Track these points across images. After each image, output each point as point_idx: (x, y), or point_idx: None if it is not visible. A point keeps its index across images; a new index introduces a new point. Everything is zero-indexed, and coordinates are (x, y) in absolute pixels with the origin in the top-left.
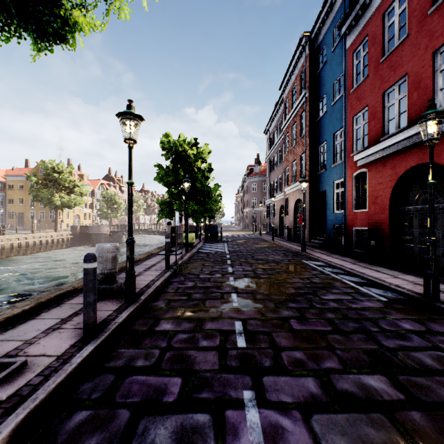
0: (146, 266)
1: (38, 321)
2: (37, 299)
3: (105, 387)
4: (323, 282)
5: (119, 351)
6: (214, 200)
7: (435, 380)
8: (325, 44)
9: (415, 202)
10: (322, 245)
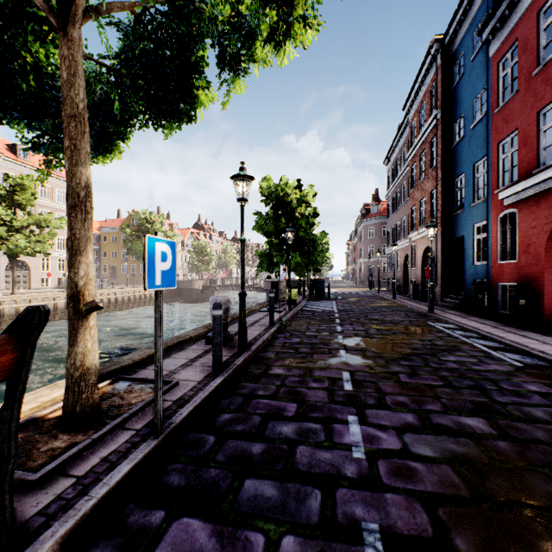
0: (249, 322)
1: (172, 359)
2: (165, 343)
3: (238, 403)
4: (448, 344)
5: (242, 384)
6: (320, 250)
7: (536, 426)
8: (463, 50)
9: None
10: (458, 305)
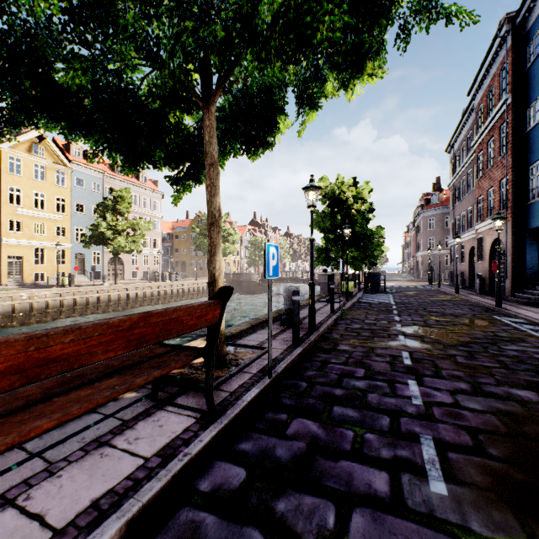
0: None
1: (258, 334)
2: (249, 323)
3: (317, 366)
4: (512, 336)
5: (317, 354)
6: (375, 244)
7: None
8: (538, 29)
9: None
10: (531, 300)
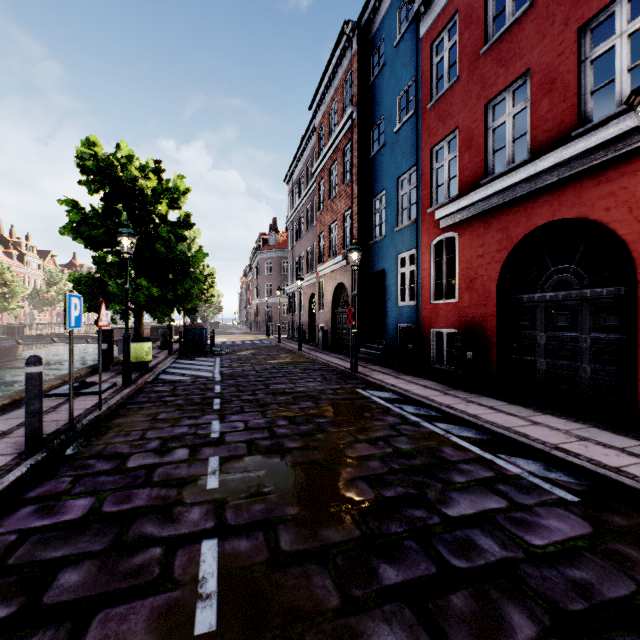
0: None
1: None
2: None
3: None
4: (419, 448)
5: None
6: (194, 279)
7: None
8: (384, 34)
9: (540, 287)
10: (379, 357)
